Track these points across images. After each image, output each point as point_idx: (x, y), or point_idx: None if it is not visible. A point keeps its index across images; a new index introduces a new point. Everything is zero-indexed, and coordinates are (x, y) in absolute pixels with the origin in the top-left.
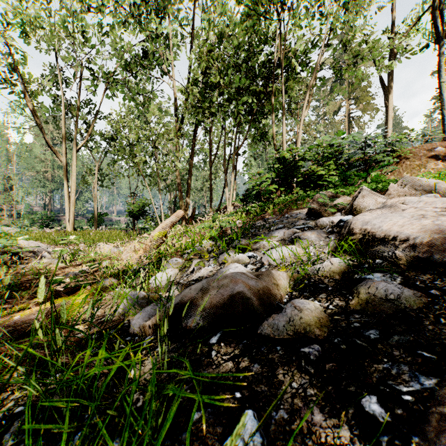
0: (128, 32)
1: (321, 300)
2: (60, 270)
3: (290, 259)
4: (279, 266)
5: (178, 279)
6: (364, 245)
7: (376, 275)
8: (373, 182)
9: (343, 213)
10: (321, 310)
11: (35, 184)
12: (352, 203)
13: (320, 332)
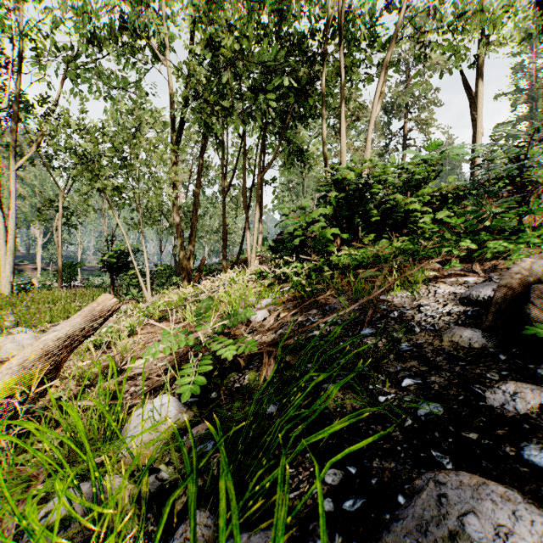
0: None
1: None
2: None
3: None
4: None
5: None
6: None
7: None
8: None
9: None
10: None
11: None
12: None
13: None
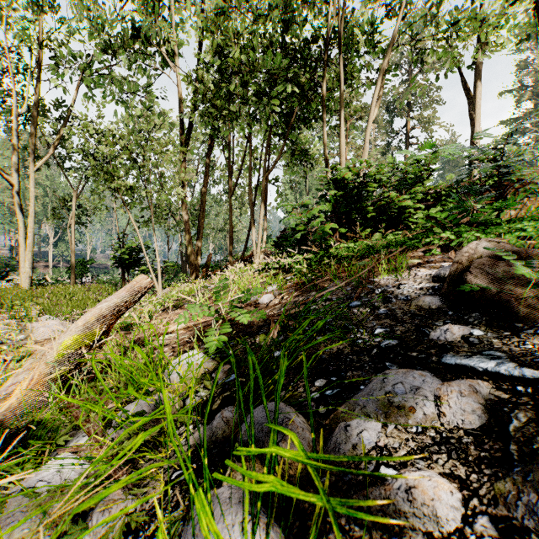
0: None
1: None
2: None
3: None
4: None
5: None
6: None
7: None
8: (524, 219)
9: None
10: None
11: None
12: None
13: None
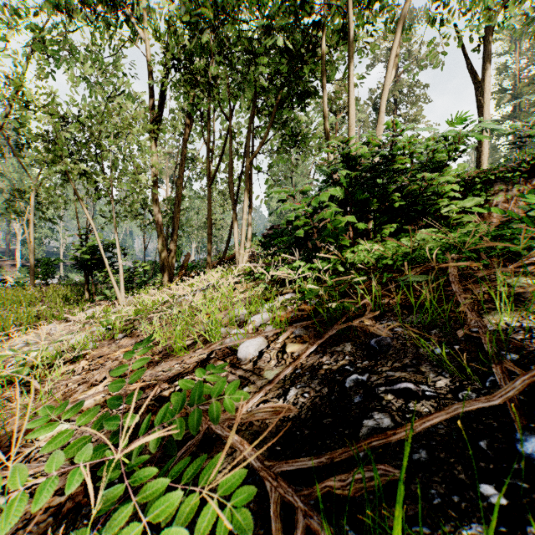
0: None
1: None
2: None
3: None
4: None
5: None
6: None
7: None
8: None
9: None
10: None
11: None
12: None
13: None
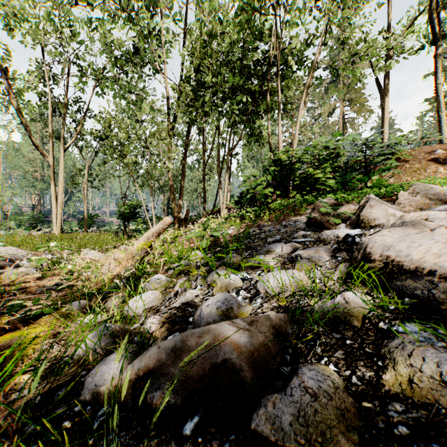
0: (118, 27)
1: (338, 362)
2: (35, 283)
3: (292, 288)
4: (278, 298)
5: (159, 303)
6: (387, 277)
7: (413, 328)
8: (374, 187)
9: (348, 224)
10: (342, 388)
11: (24, 184)
12: (358, 213)
13: (348, 444)
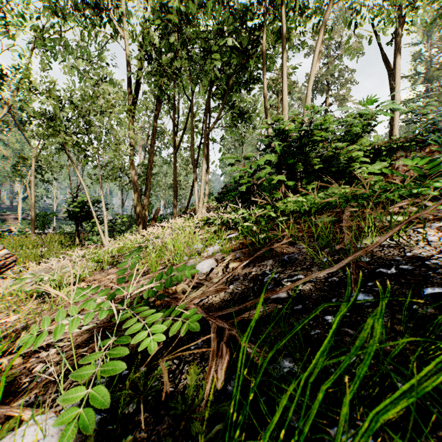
0: None
1: None
2: None
3: None
4: None
5: None
6: None
7: None
8: None
9: None
10: None
11: None
12: None
13: None
